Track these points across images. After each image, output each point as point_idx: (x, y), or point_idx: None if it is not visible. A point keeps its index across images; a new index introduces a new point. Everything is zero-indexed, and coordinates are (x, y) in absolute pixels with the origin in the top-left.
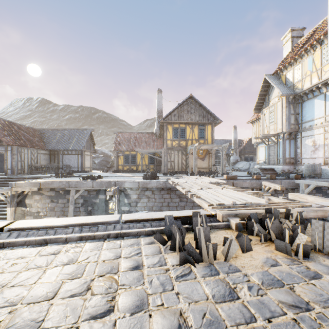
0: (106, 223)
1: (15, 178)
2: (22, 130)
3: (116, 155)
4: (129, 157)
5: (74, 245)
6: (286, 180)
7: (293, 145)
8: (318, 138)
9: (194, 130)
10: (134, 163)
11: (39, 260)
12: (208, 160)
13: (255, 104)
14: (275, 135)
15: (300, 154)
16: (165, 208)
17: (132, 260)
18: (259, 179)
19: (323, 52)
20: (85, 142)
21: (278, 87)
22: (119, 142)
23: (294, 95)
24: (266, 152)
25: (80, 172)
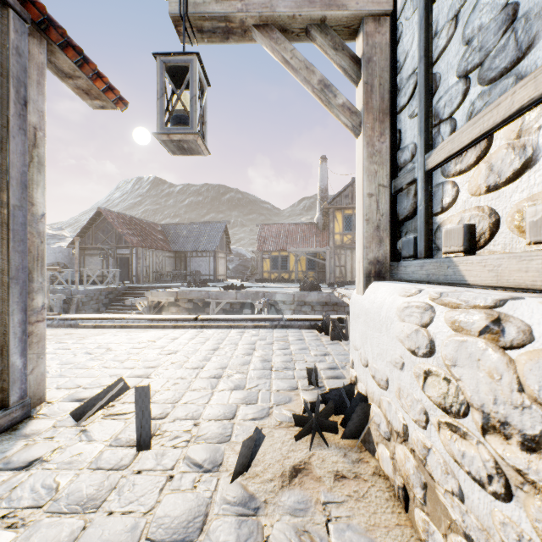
0: (272, 320)
1: (143, 287)
2: (145, 227)
3: (260, 257)
4: (278, 260)
5: (252, 330)
6: None
7: None
8: None
9: None
10: (286, 269)
11: (234, 334)
12: None
13: None
14: None
15: None
16: None
17: (296, 337)
18: None
19: None
20: (218, 239)
21: None
22: (263, 239)
23: None
24: None
25: (213, 281)
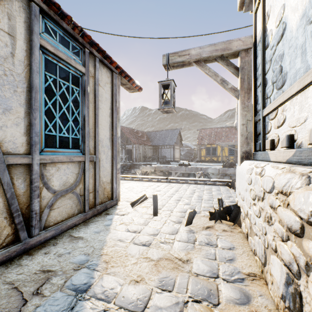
0: (204, 181)
1: (138, 164)
2: (139, 134)
3: (199, 148)
4: (210, 149)
5: (193, 185)
6: None
7: None
8: None
9: None
10: (215, 155)
11: (185, 186)
12: None
13: None
14: None
15: None
16: None
17: (216, 189)
18: None
19: None
20: (175, 139)
21: None
22: (201, 137)
23: None
24: None
25: (172, 161)
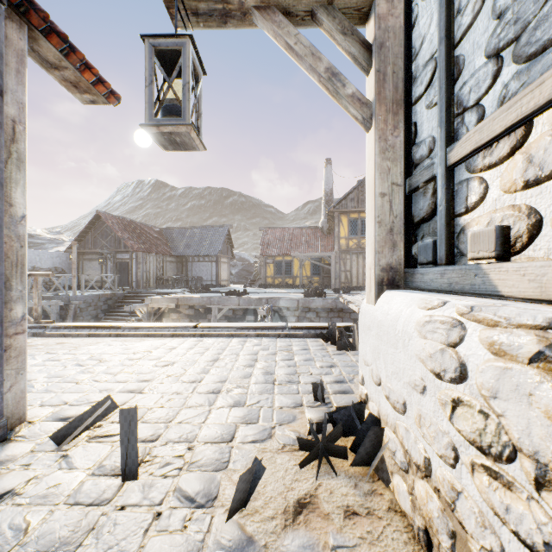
0: (275, 328)
1: (143, 292)
2: (146, 231)
3: (264, 262)
4: (282, 265)
5: (254, 339)
6: None
7: None
8: None
9: None
10: (290, 274)
11: (235, 343)
12: None
13: None
14: None
15: None
16: None
17: (301, 347)
18: None
19: None
20: (221, 244)
21: None
22: (267, 243)
23: None
24: None
25: (215, 287)
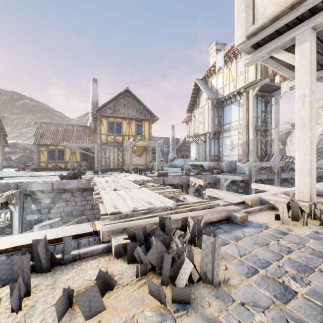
0: None
1: None
2: None
3: (38, 150)
4: (56, 153)
5: None
6: (210, 175)
7: (217, 144)
8: (235, 138)
9: (131, 126)
10: (63, 160)
11: None
12: (146, 156)
13: (188, 105)
14: (204, 134)
15: (222, 152)
16: (88, 212)
17: None
18: (188, 175)
19: (238, 65)
20: None
21: (205, 91)
22: (41, 134)
23: (218, 100)
24: (197, 150)
25: None
